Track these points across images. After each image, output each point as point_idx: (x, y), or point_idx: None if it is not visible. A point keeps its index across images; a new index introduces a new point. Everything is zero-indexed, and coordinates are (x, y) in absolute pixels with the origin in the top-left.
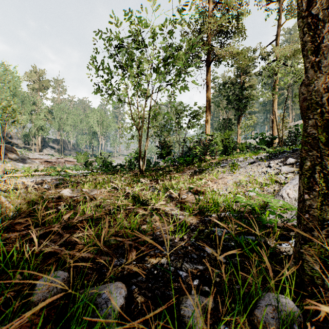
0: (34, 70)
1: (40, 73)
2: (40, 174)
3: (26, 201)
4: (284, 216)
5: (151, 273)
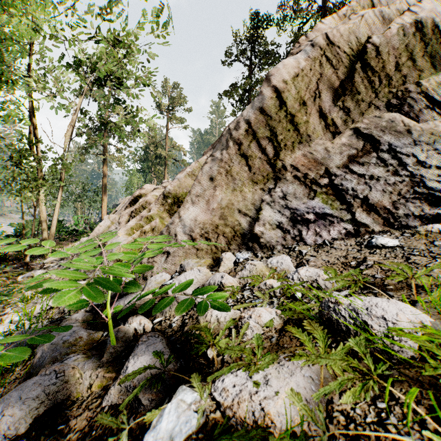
0: None
1: None
2: None
3: None
4: None
5: None
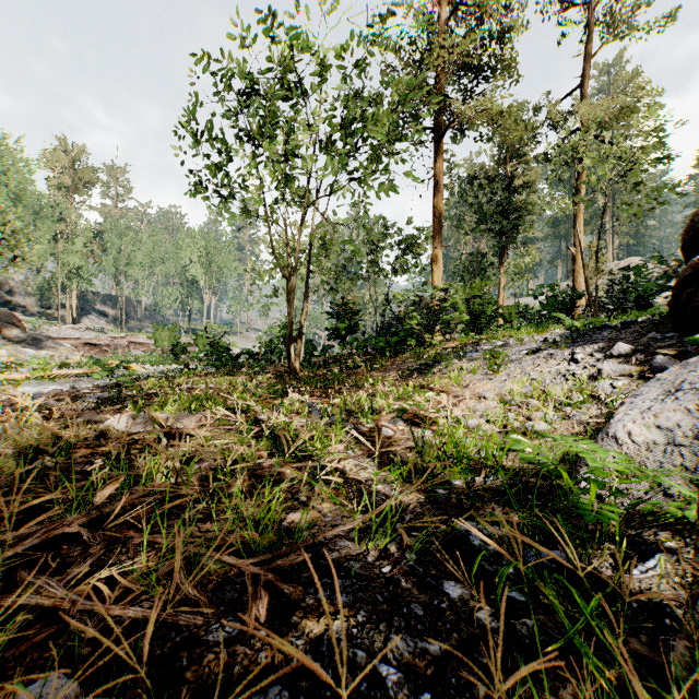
0: (61, 146)
1: (75, 154)
2: (70, 373)
3: (16, 451)
4: (622, 487)
5: (305, 670)
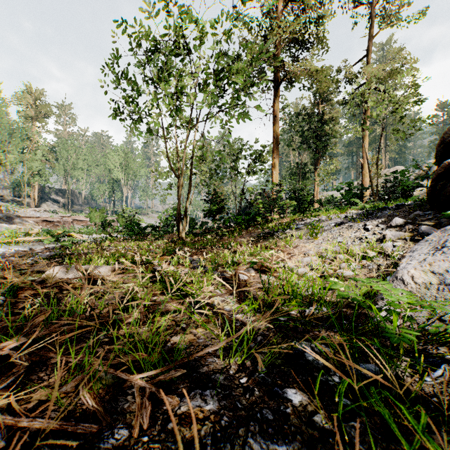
0: (28, 89)
1: (37, 95)
2: (30, 239)
3: None
4: (408, 314)
5: None
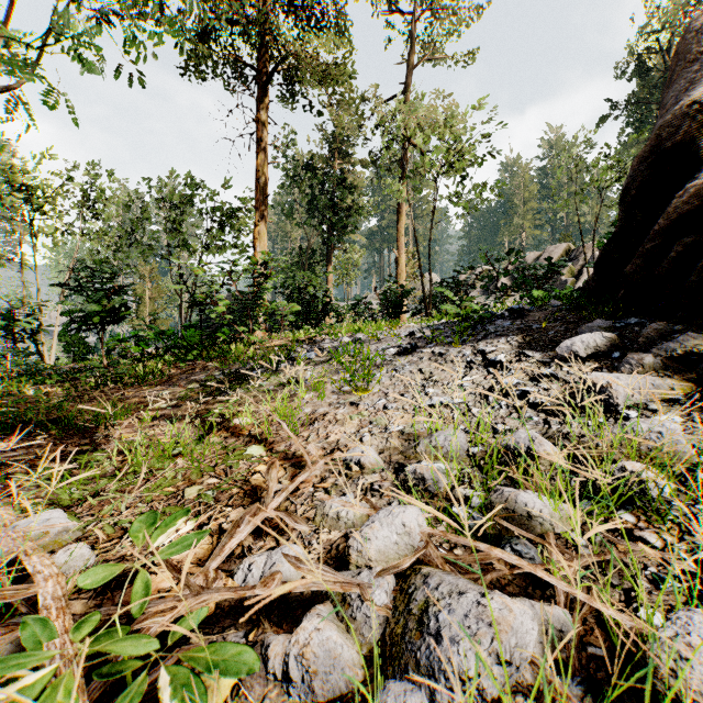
0: None
1: None
2: None
3: None
4: None
5: None
